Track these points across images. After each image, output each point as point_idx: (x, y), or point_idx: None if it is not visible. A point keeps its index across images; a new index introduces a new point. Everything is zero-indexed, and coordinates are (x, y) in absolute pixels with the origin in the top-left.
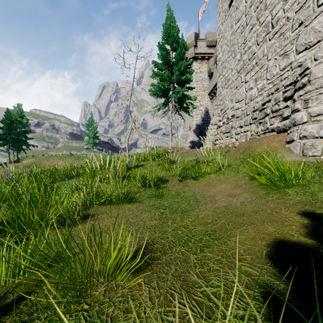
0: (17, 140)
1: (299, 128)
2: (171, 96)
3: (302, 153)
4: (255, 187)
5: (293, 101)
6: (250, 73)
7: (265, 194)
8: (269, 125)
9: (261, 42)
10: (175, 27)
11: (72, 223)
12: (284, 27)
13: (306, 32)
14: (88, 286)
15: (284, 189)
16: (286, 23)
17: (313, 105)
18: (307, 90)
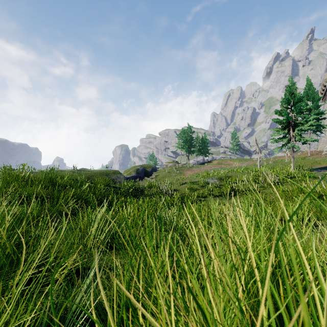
0: (206, 151)
1: None
2: None
3: None
4: None
5: None
6: None
7: None
8: None
9: None
10: (312, 88)
11: None
12: None
13: None
14: None
15: None
16: None
17: None
18: None
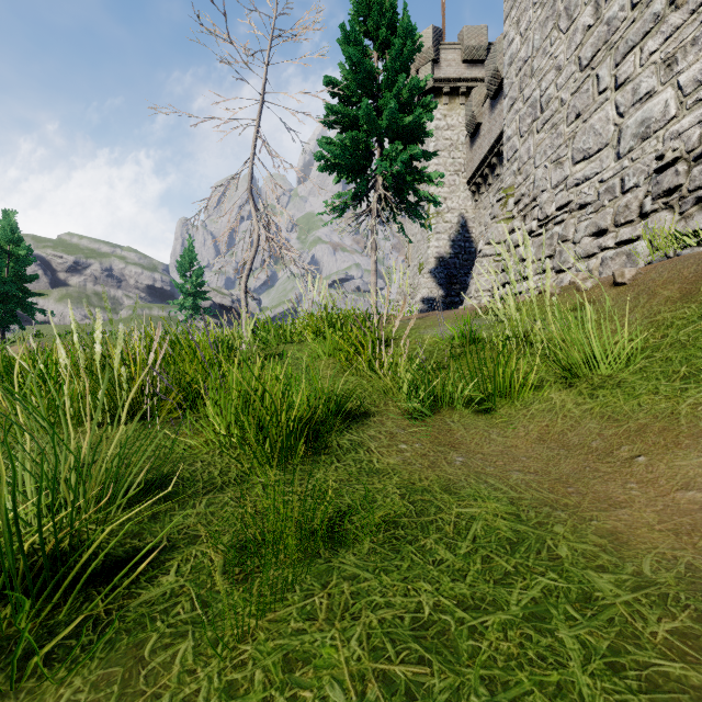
0: (1, 297)
1: None
2: (375, 172)
3: None
4: None
5: None
6: (639, 48)
7: None
8: None
9: None
10: None
11: None
12: None
13: None
14: None
15: None
16: None
17: None
18: None
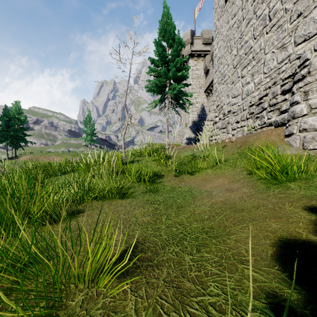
0: (15, 137)
1: (299, 121)
2: (167, 93)
3: (302, 146)
4: (254, 181)
5: (292, 94)
6: (246, 68)
7: (265, 188)
8: (266, 120)
9: (258, 35)
10: (172, 24)
11: (58, 220)
12: (282, 19)
13: (305, 22)
14: (64, 294)
15: (285, 183)
16: (284, 15)
17: (314, 96)
18: (306, 82)
